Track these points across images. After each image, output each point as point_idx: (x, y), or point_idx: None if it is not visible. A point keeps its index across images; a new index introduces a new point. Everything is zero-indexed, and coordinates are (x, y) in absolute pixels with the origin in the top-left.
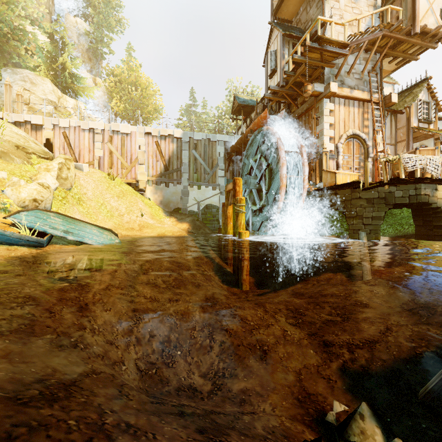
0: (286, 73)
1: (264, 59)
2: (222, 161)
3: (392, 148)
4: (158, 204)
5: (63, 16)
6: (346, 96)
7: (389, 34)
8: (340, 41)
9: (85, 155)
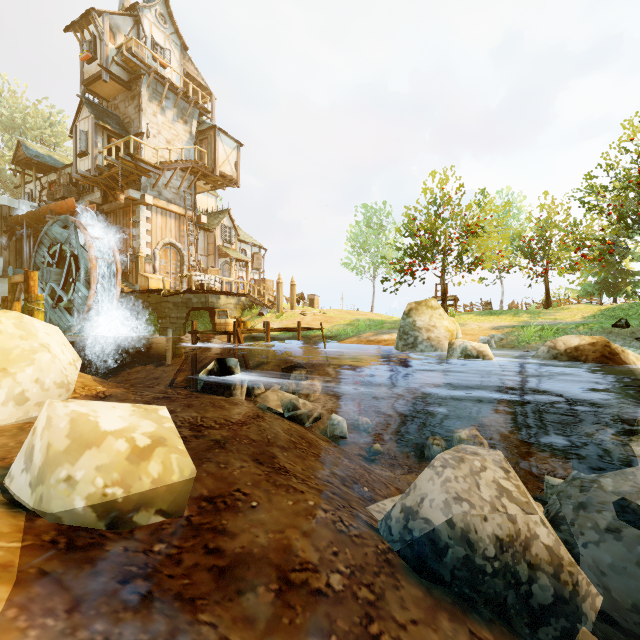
0: (100, 167)
1: (72, 130)
2: None
3: (206, 259)
4: None
5: None
6: (163, 207)
7: (198, 168)
8: (152, 164)
9: None
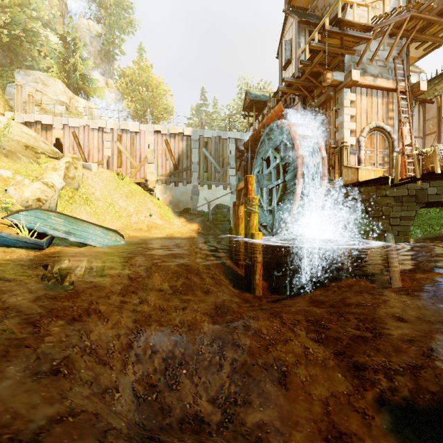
0: (303, 62)
1: (278, 50)
2: (233, 159)
3: (420, 142)
4: (167, 204)
5: (76, 19)
6: (368, 85)
7: (418, 15)
8: (363, 24)
9: (95, 154)
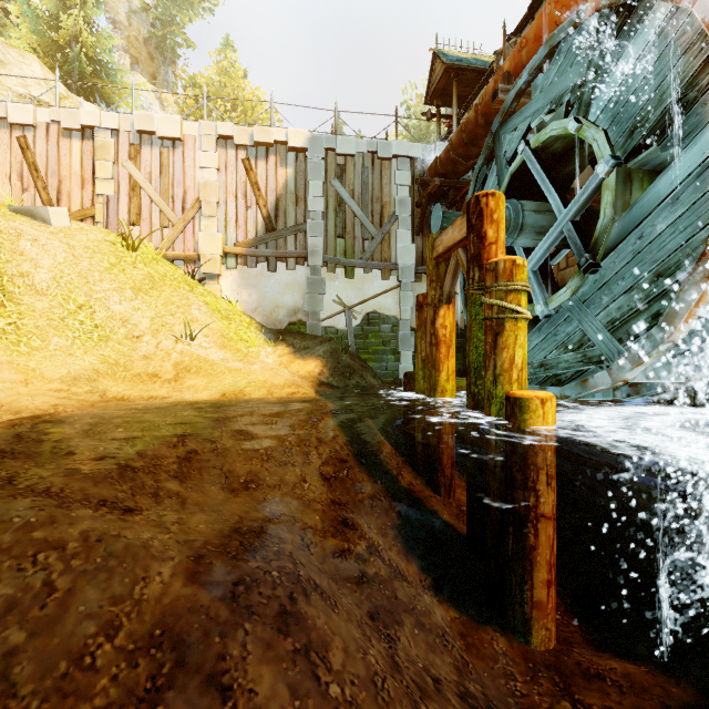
0: None
1: None
2: (406, 207)
3: None
4: (250, 313)
5: None
6: None
7: None
8: None
9: (74, 192)
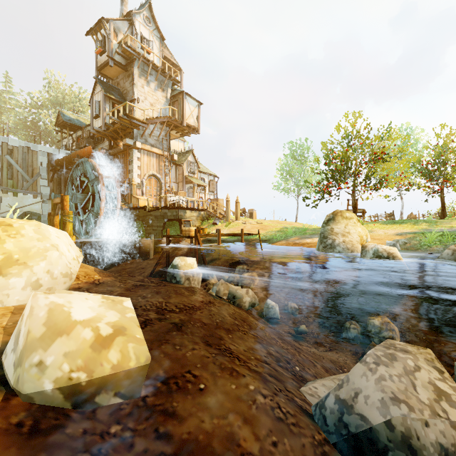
0: (107, 124)
1: (90, 101)
2: (45, 171)
3: (177, 185)
4: None
5: None
6: (148, 150)
7: (171, 121)
8: (141, 120)
9: None
